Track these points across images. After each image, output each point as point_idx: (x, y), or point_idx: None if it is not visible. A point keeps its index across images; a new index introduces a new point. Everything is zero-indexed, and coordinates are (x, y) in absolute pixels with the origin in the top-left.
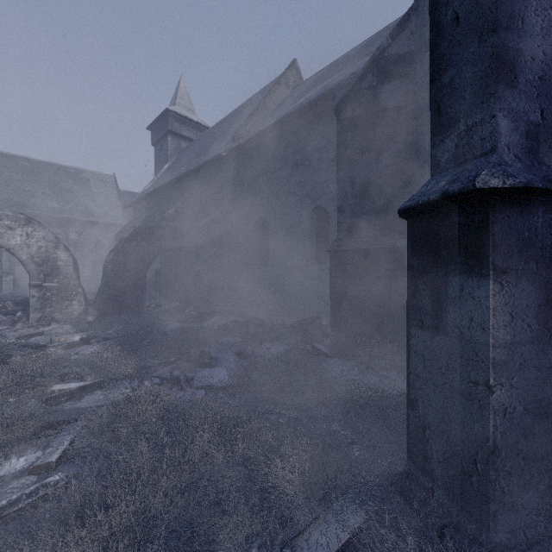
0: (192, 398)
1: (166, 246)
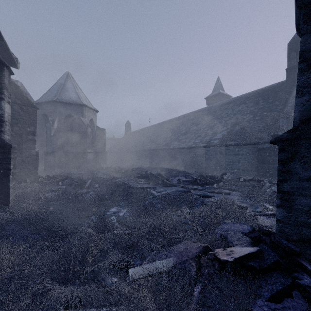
0: None
1: None
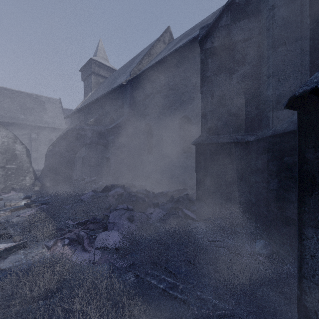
0: (91, 258)
1: (87, 141)
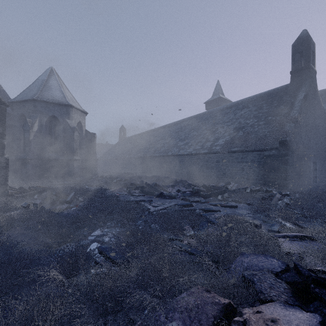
0: None
1: None
